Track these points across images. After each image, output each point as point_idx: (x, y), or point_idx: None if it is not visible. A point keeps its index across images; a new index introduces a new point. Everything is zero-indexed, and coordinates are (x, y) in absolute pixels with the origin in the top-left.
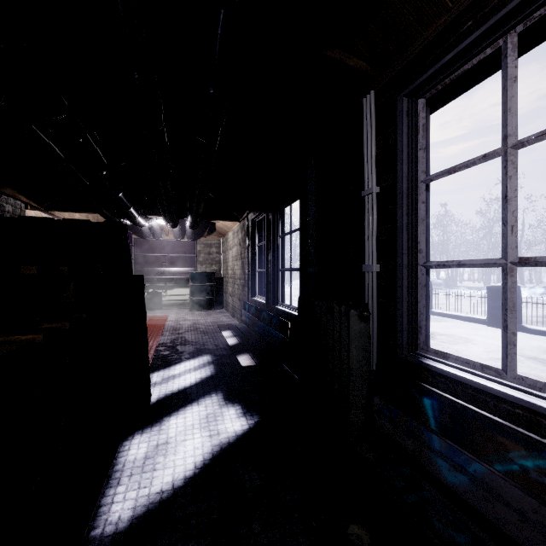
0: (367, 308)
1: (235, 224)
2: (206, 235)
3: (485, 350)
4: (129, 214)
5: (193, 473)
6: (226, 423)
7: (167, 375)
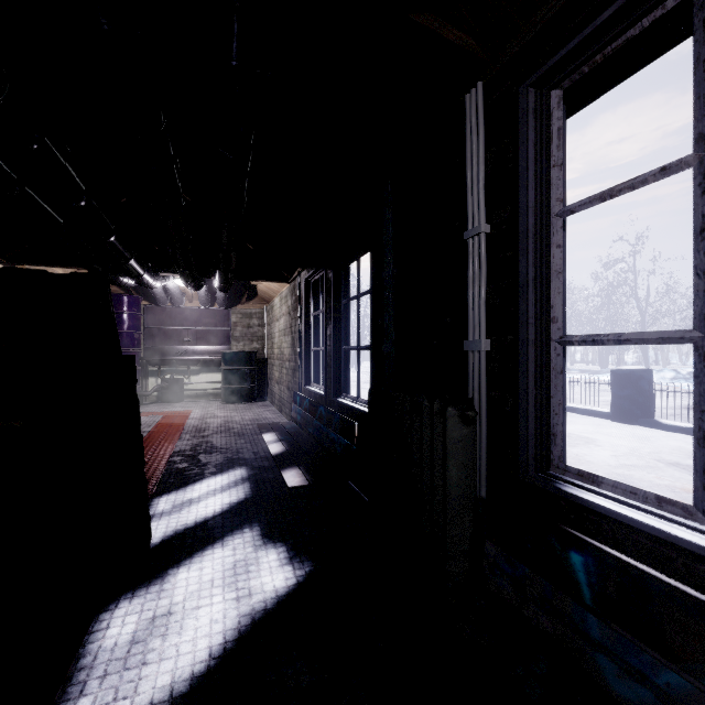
0: (471, 405)
1: (283, 287)
2: (244, 302)
3: (613, 453)
4: (128, 269)
5: (205, 668)
6: (263, 576)
7: (181, 500)
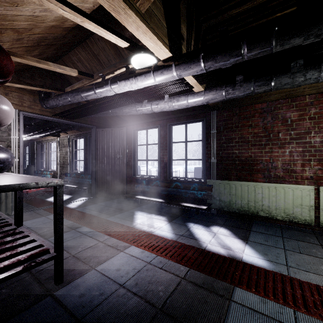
0: (35, 165)
1: None
2: None
3: None
4: None
5: None
6: None
7: None
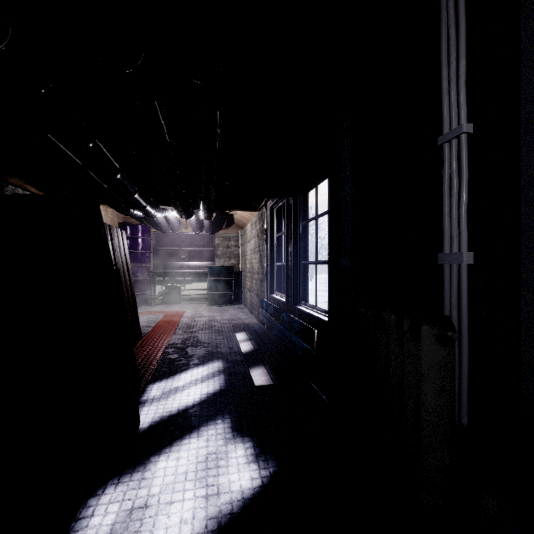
0: (449, 323)
1: (253, 215)
2: (224, 228)
3: None
4: (134, 202)
5: None
6: (230, 473)
7: (169, 388)
